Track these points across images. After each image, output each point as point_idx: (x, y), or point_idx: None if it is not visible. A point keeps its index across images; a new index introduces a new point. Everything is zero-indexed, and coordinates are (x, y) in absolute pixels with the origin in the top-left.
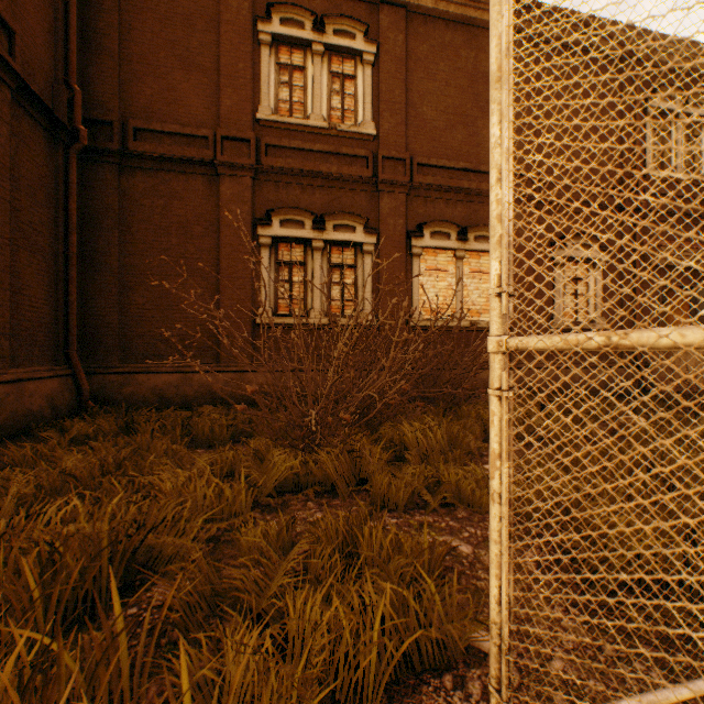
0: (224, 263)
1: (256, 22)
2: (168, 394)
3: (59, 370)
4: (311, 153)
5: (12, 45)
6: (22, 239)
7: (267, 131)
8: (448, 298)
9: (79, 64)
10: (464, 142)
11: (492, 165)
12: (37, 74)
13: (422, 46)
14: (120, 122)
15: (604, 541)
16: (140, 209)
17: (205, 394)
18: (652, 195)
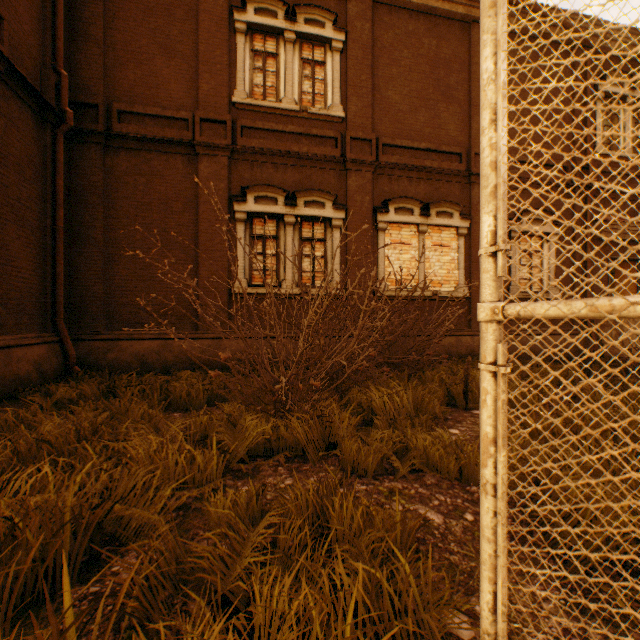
0: (202, 237)
1: (232, 12)
2: (150, 359)
3: (47, 337)
4: (284, 134)
5: (0, 30)
6: (11, 213)
7: (243, 113)
8: (411, 270)
9: (67, 50)
10: (427, 124)
11: (484, 105)
12: (26, 58)
13: (387, 34)
14: (105, 105)
15: (580, 514)
16: (123, 186)
17: (184, 359)
18: (602, 173)
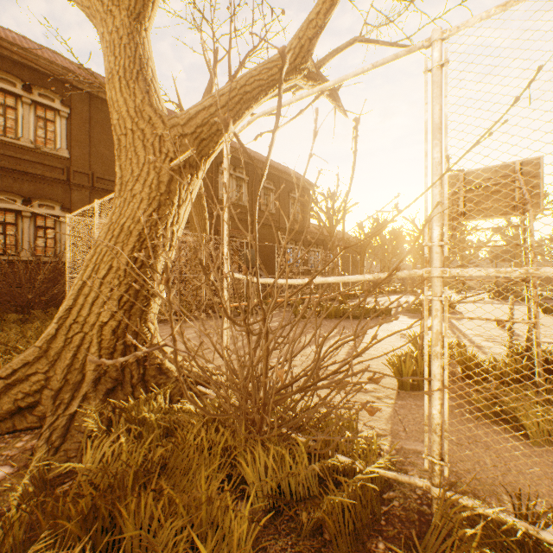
0: None
1: None
2: None
3: None
4: (22, 160)
5: None
6: None
7: None
8: None
9: None
10: None
11: (67, 251)
12: None
13: (101, 115)
14: None
15: None
16: None
17: None
18: (222, 208)
